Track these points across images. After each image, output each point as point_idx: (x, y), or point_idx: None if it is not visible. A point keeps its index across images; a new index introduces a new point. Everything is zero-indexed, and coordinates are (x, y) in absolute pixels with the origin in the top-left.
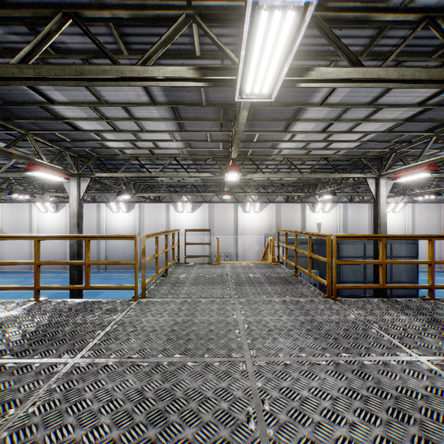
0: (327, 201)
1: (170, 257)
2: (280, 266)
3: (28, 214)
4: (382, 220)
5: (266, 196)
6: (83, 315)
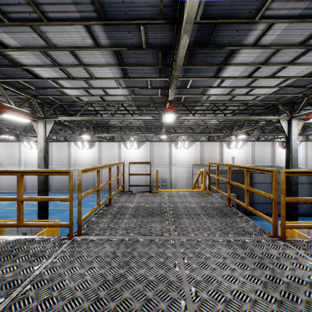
0: (239, 140)
1: (121, 182)
2: (211, 194)
3: (18, 150)
4: (294, 154)
5: (192, 137)
6: (2, 263)
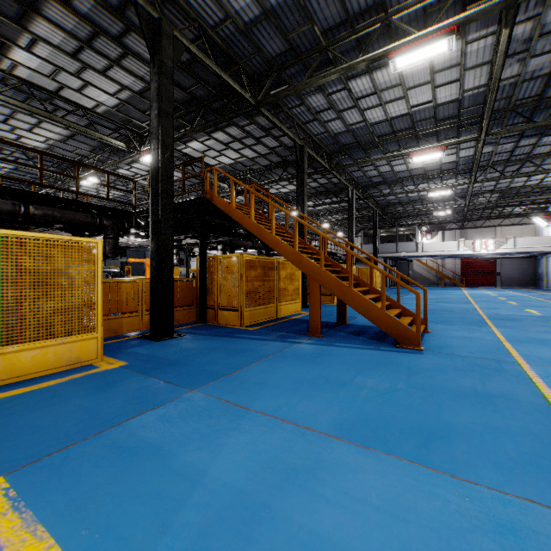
0: None
1: None
2: None
3: None
4: None
5: None
6: None
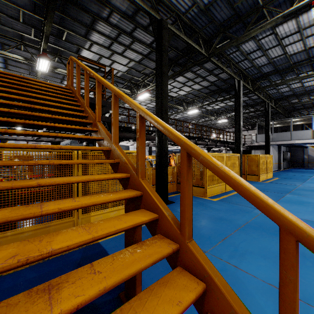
0: None
1: None
2: None
3: None
4: None
5: None
6: None
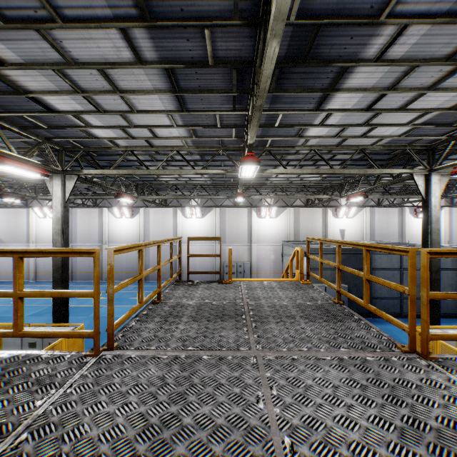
0: (351, 205)
1: (177, 266)
2: (312, 285)
3: (26, 219)
4: (434, 226)
5: (283, 200)
6: None
